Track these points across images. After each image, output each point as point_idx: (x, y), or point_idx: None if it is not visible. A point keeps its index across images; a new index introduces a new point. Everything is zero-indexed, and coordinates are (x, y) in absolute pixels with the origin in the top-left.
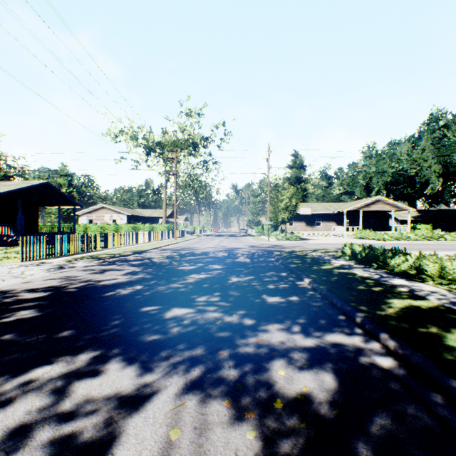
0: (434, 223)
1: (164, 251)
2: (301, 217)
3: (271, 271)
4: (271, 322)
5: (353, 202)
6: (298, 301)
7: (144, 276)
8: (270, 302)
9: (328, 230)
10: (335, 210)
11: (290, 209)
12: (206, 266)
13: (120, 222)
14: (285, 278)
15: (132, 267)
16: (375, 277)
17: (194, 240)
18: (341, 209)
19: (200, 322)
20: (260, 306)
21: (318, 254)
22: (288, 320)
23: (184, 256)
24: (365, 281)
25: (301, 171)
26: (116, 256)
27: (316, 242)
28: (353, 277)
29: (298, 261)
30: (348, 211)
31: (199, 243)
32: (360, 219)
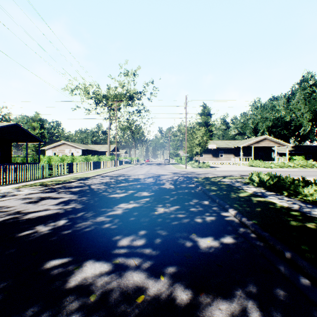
0: (304, 155)
1: (105, 177)
2: (208, 151)
3: (194, 198)
4: (214, 296)
5: (247, 140)
6: (234, 245)
7: (74, 206)
8: (203, 247)
9: (229, 160)
10: (233, 146)
11: (202, 144)
12: (136, 194)
13: (76, 154)
14: (209, 208)
15: (69, 195)
16: (295, 207)
17: (130, 168)
18: (238, 145)
19: (113, 298)
20: (192, 255)
21: (229, 181)
22: (237, 291)
23: (119, 183)
24: (291, 214)
25: (208, 117)
26: (61, 182)
27: (222, 169)
28: (275, 207)
29: (215, 187)
30: (243, 146)
31: (133, 170)
32: (252, 152)
